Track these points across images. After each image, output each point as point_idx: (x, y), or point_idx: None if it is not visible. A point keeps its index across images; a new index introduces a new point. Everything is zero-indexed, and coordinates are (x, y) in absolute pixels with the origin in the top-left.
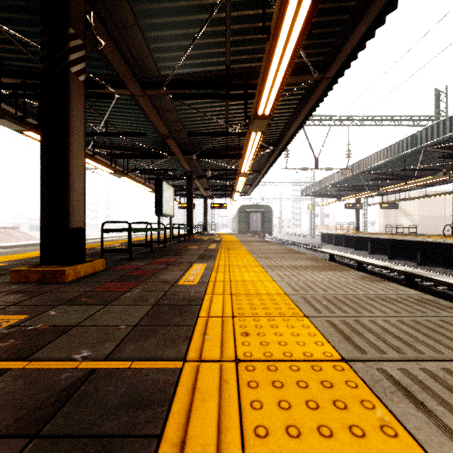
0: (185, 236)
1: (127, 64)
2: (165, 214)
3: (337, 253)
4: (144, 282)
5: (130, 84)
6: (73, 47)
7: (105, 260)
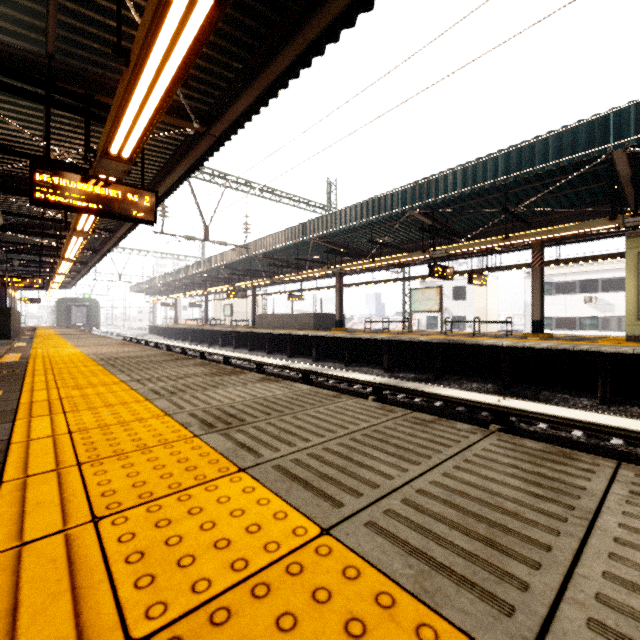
0: None
1: None
2: None
3: (124, 335)
4: None
5: None
6: None
7: None
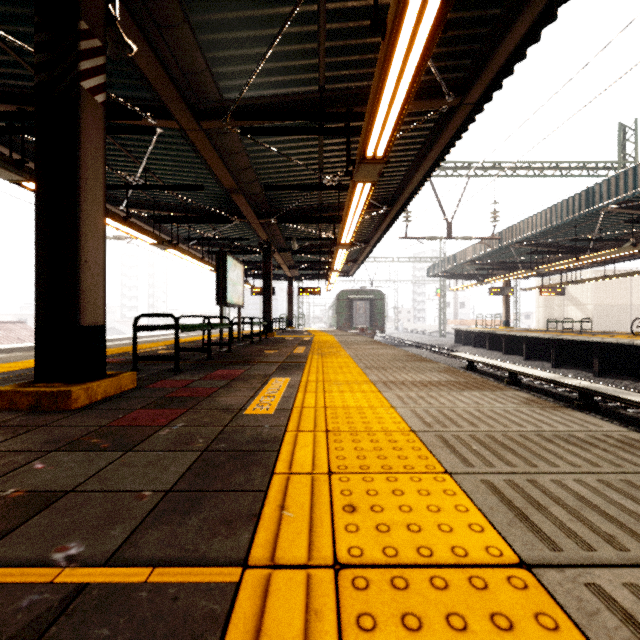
0: (261, 334)
1: (173, 82)
2: (230, 304)
3: (480, 360)
4: (192, 410)
5: (178, 112)
6: (87, 50)
7: (140, 372)
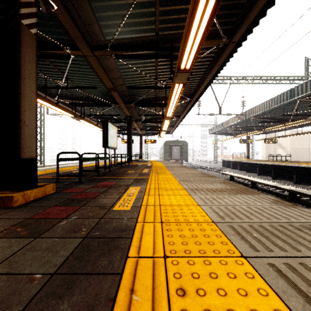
0: (126, 162)
1: (78, 28)
2: (110, 147)
3: (236, 175)
4: (83, 207)
5: (81, 46)
6: (25, 2)
7: (60, 183)
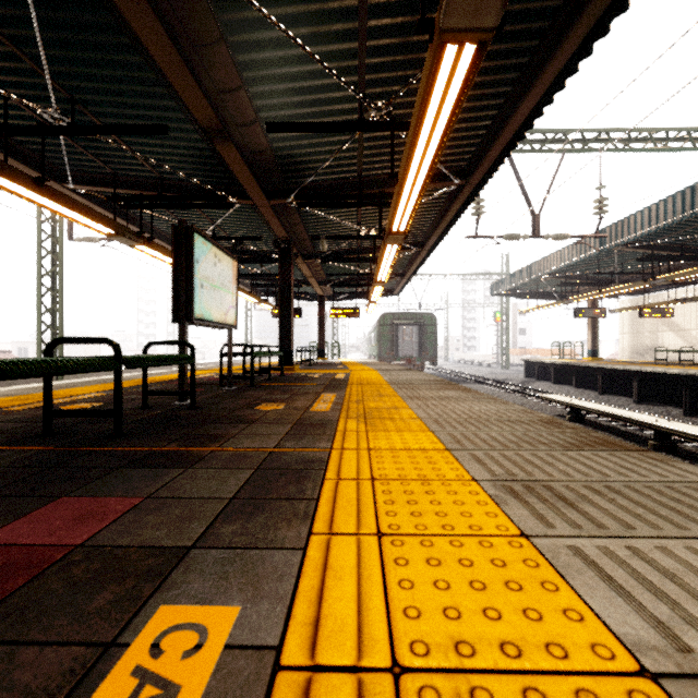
0: (274, 369)
1: None
2: (205, 320)
3: (596, 407)
4: None
5: None
6: None
7: None
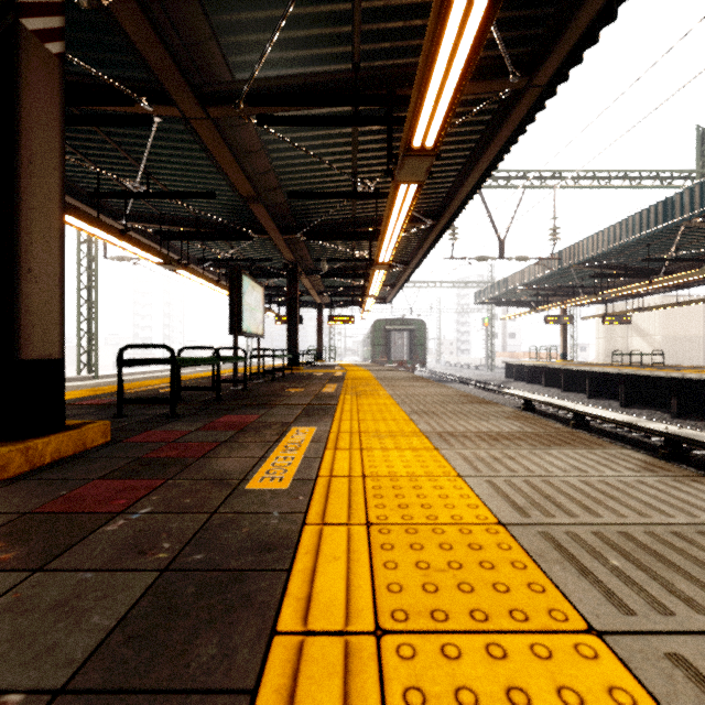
0: (285, 369)
1: (169, 51)
2: (247, 333)
3: (539, 398)
4: (172, 481)
5: (178, 94)
6: None
7: (126, 418)
